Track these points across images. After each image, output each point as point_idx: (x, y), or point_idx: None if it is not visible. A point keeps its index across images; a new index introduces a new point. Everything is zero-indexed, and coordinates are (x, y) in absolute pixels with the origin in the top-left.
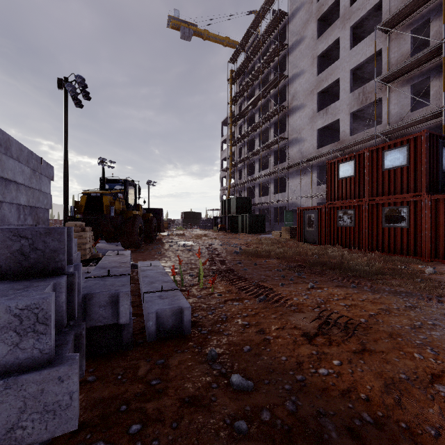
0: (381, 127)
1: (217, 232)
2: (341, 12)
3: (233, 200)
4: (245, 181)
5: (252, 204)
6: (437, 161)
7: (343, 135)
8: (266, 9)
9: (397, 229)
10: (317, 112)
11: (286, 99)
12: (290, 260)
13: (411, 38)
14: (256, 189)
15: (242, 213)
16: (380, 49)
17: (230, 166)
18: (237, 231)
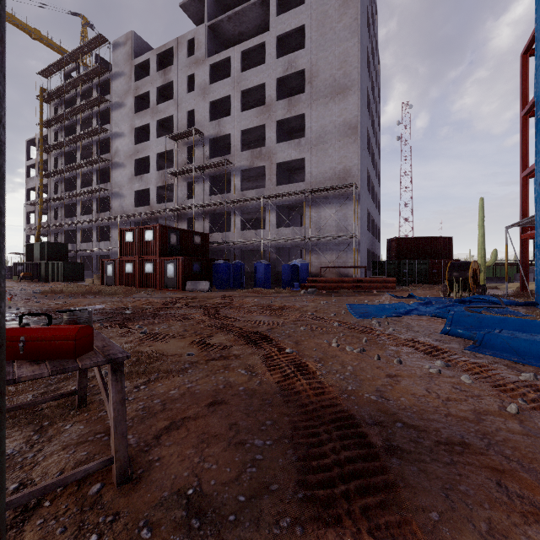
0: (174, 204)
1: (19, 282)
2: (151, 104)
3: (44, 245)
4: (62, 223)
5: (70, 250)
6: (167, 240)
7: (152, 202)
8: (88, 49)
9: (150, 274)
10: (135, 176)
11: (109, 152)
12: (73, 293)
13: (188, 152)
14: (77, 234)
15: (56, 260)
16: (173, 149)
17: (40, 203)
18: (48, 280)
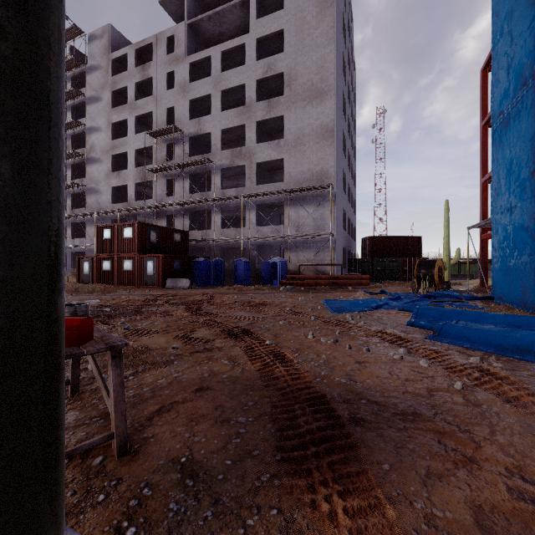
0: (153, 201)
1: None
2: (129, 100)
3: None
4: None
5: None
6: (146, 237)
7: (131, 199)
8: None
9: (129, 272)
10: (112, 171)
11: (85, 147)
12: None
13: (167, 149)
14: None
15: None
16: (152, 145)
17: None
18: None
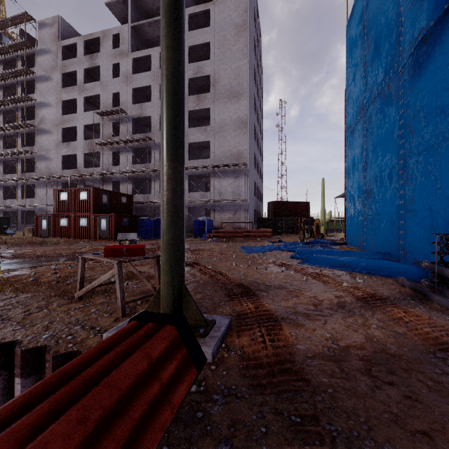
0: (100, 169)
1: None
2: (78, 82)
3: None
4: None
5: None
6: (99, 200)
7: (79, 166)
8: (12, 23)
9: (84, 228)
10: (62, 142)
11: (35, 119)
12: (18, 243)
13: (113, 127)
14: None
15: None
16: (100, 123)
17: None
18: None
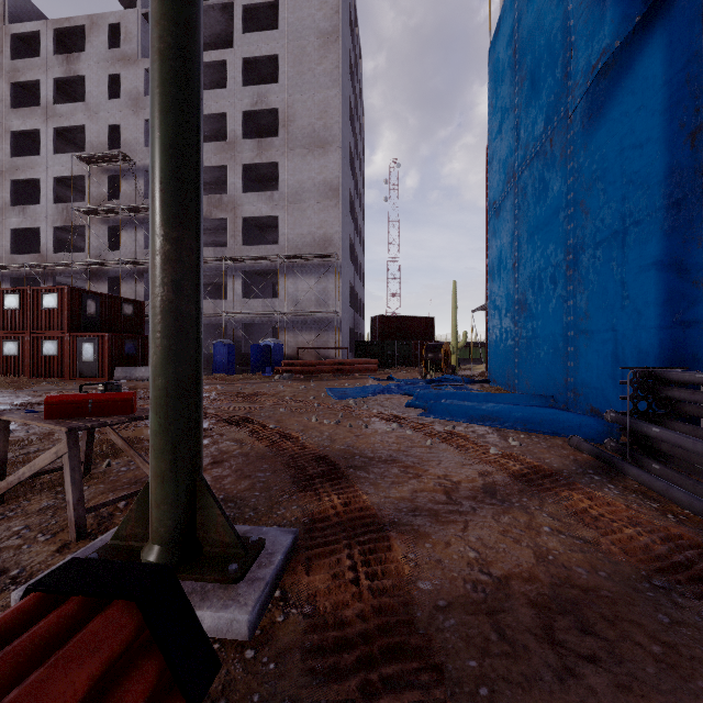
0: (85, 255)
1: None
2: (43, 101)
3: None
4: None
5: None
6: (80, 308)
7: (45, 249)
8: None
9: (52, 358)
10: (11, 205)
11: None
12: None
13: (109, 183)
14: None
15: None
16: (84, 175)
17: None
18: None
